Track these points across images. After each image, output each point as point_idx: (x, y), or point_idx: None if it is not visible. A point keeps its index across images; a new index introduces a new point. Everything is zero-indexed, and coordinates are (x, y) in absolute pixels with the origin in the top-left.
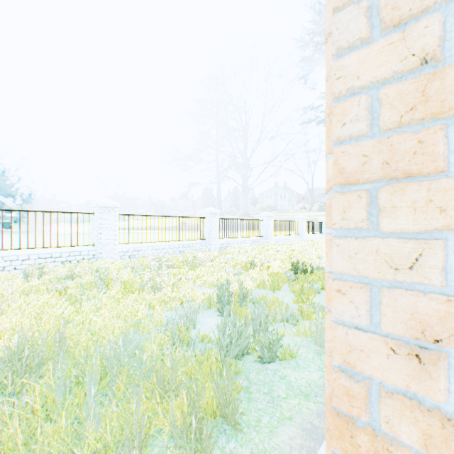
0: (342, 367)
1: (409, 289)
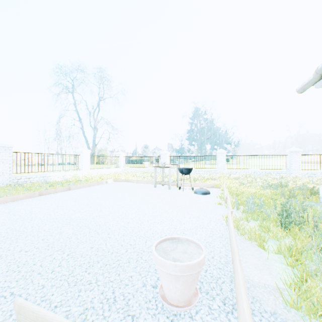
0: None
1: None
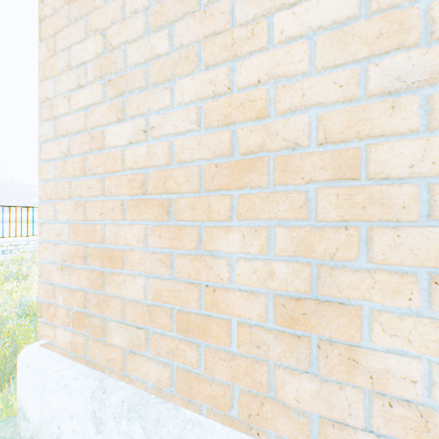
0: (52, 283)
1: (66, 244)
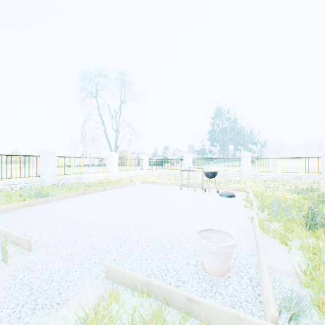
0: None
1: None
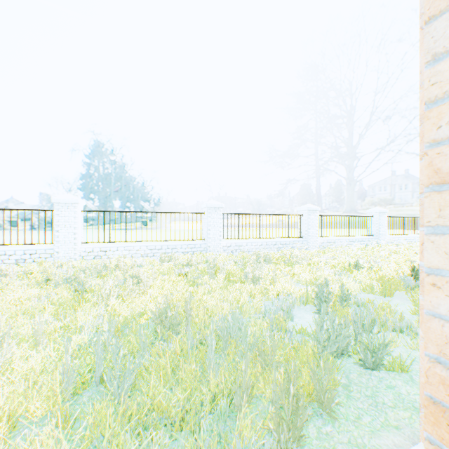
0: (440, 360)
1: None
